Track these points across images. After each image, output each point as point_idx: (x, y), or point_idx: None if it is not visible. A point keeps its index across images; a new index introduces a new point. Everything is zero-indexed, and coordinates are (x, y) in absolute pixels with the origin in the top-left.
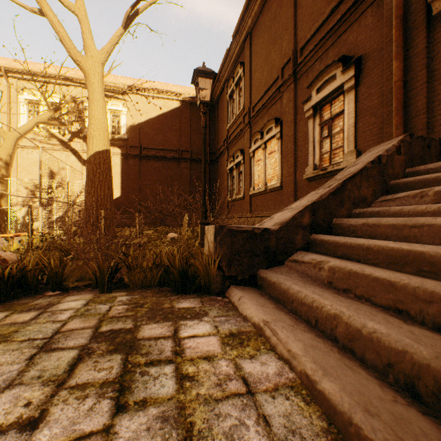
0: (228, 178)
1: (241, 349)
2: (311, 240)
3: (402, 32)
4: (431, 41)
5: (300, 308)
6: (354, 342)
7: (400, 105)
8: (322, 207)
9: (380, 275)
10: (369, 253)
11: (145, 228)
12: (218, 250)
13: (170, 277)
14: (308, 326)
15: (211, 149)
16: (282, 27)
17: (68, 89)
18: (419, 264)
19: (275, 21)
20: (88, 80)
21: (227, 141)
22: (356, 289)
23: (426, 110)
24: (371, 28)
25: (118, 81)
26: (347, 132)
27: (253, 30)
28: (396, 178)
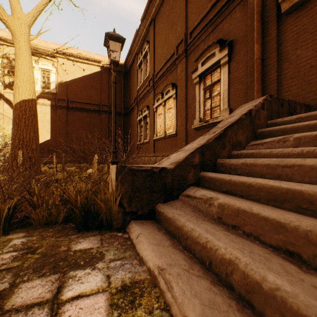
0: (138, 127)
1: (131, 312)
2: (201, 176)
3: (261, 24)
4: (279, 32)
5: (194, 246)
6: (253, 295)
7: (259, 76)
8: (209, 149)
9: (268, 215)
10: (251, 190)
11: (71, 165)
12: (120, 188)
13: (73, 215)
14: (202, 269)
15: (125, 105)
16: (177, 16)
17: (1, 47)
18: (298, 201)
19: (172, 12)
20: (15, 38)
21: (137, 99)
22: (245, 227)
23: (277, 81)
24: (239, 20)
25: (48, 46)
26: (223, 95)
27: (156, 17)
28: (261, 127)
